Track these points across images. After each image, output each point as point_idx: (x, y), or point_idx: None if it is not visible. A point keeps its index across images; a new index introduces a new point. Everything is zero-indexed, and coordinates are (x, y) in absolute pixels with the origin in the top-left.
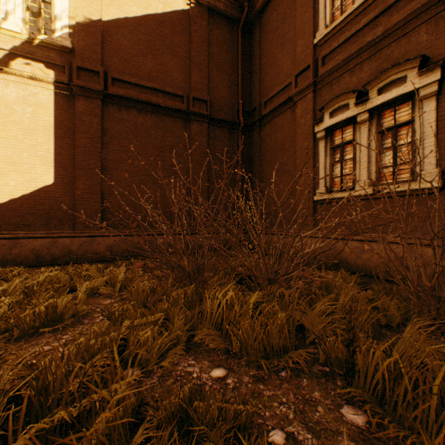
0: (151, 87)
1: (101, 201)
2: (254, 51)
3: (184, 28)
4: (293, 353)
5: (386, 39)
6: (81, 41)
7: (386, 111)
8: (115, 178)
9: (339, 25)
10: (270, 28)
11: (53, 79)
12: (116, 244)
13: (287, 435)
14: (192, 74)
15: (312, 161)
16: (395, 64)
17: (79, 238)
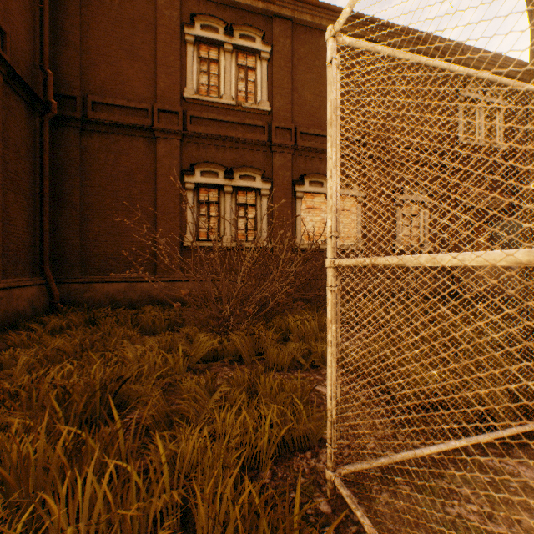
0: None
1: None
2: (67, 8)
3: None
4: None
5: (243, 145)
6: None
7: (240, 191)
8: None
9: (209, 102)
10: (107, 11)
11: None
12: None
13: None
14: None
15: (180, 208)
16: (253, 167)
17: None
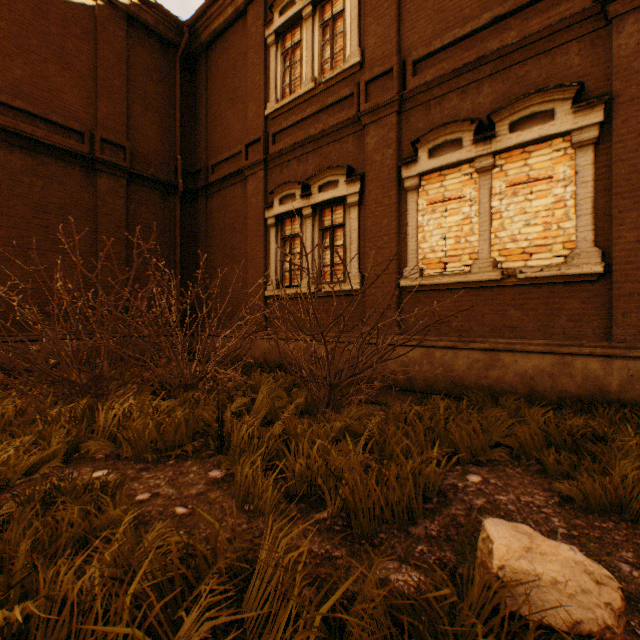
0: (23, 108)
1: None
2: (199, 93)
3: (86, 31)
4: (187, 445)
5: (326, 139)
6: None
7: (327, 210)
8: None
9: (289, 105)
10: (220, 72)
11: None
12: None
13: (153, 494)
14: (100, 103)
15: (264, 250)
16: (330, 167)
17: None
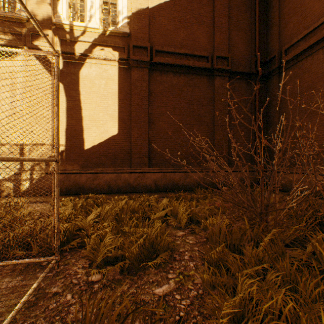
0: (183, 53)
1: (148, 146)
2: (271, 5)
3: None
4: None
5: None
6: (135, 26)
7: None
8: (157, 127)
9: None
10: None
11: (118, 57)
12: (159, 179)
13: None
14: (215, 37)
15: None
16: None
17: (134, 174)
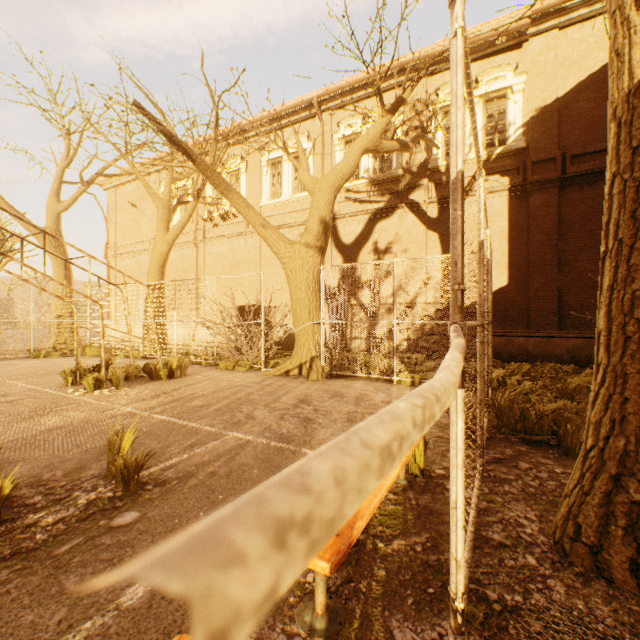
0: None
1: (557, 299)
2: None
3: None
4: None
5: None
6: (534, 134)
7: None
8: (574, 270)
9: None
10: None
11: (508, 186)
12: (576, 347)
13: None
14: None
15: None
16: None
17: (533, 338)
